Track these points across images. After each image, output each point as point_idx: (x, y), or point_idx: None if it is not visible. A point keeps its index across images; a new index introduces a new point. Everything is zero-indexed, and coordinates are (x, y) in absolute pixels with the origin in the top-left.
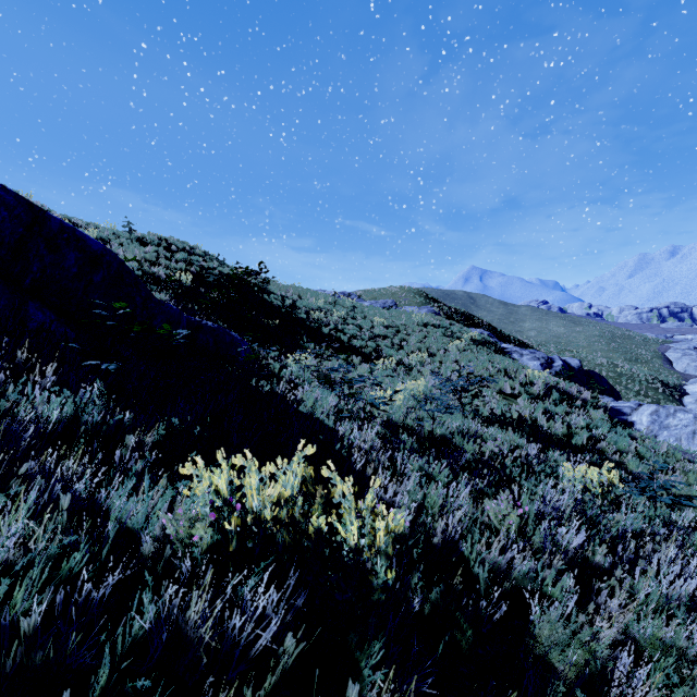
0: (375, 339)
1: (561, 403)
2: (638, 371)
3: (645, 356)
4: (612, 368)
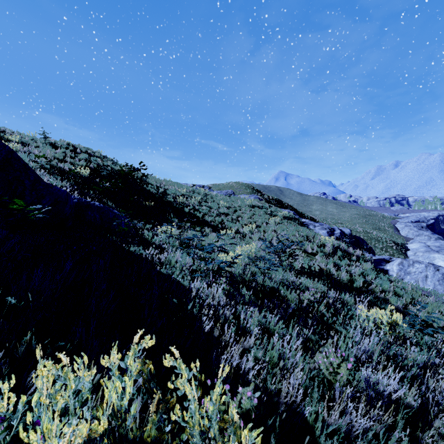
0: (220, 215)
1: (343, 258)
2: (381, 236)
3: (384, 227)
4: (366, 234)
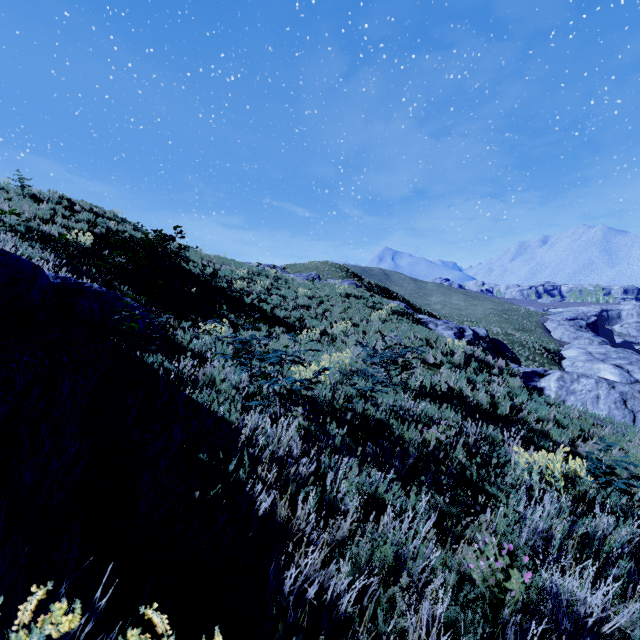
0: (298, 309)
1: (480, 372)
2: (527, 339)
3: (529, 326)
4: (506, 337)
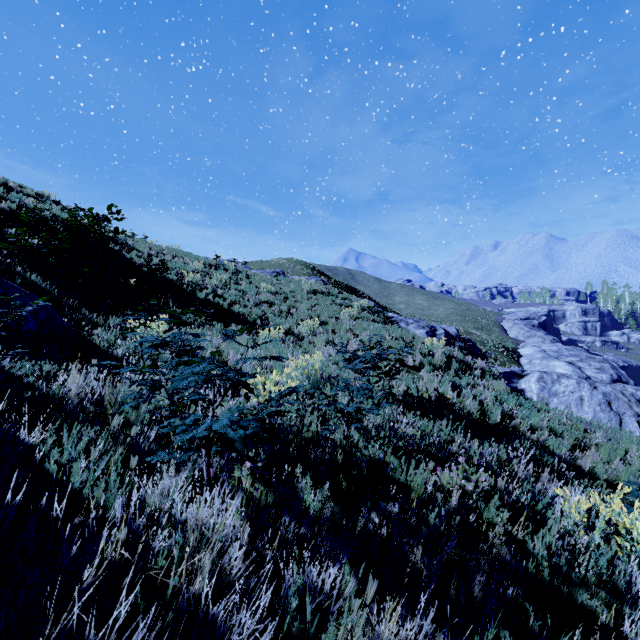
0: (260, 305)
1: (461, 374)
2: (487, 338)
3: (488, 325)
4: (469, 336)
